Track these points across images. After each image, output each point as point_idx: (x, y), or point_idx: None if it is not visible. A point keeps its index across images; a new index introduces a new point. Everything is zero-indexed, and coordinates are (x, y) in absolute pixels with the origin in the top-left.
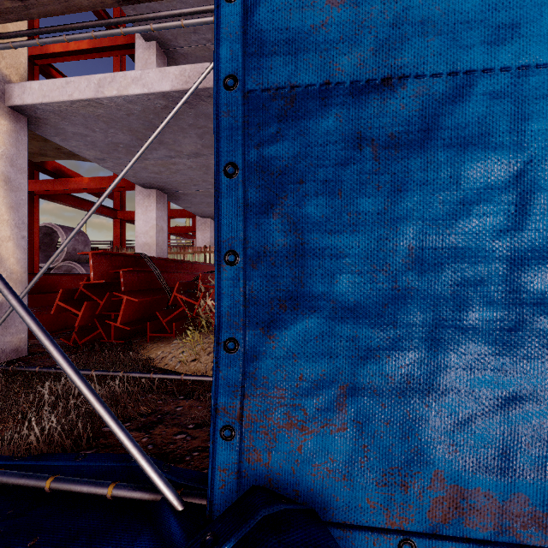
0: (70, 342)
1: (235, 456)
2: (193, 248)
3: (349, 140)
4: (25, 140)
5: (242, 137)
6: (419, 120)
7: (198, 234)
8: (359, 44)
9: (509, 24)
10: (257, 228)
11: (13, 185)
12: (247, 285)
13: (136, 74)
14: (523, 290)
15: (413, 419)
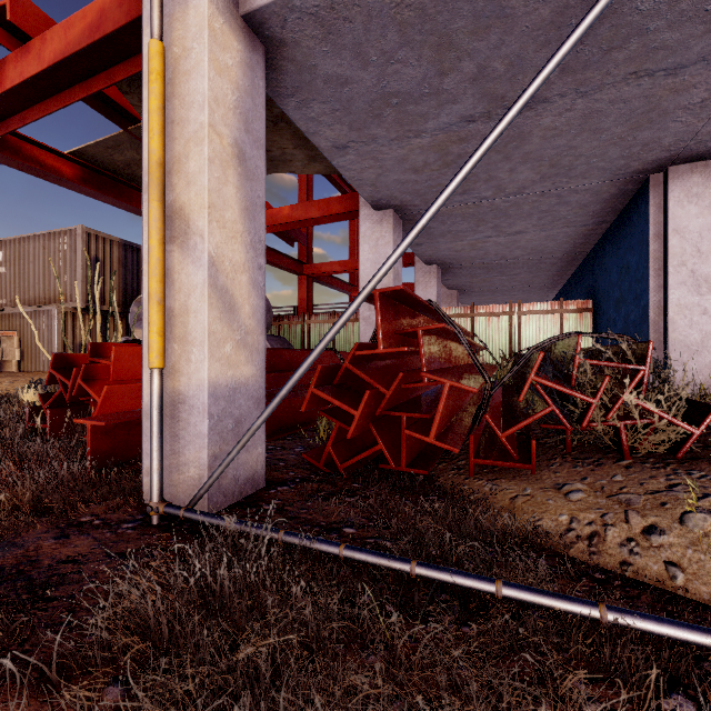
0: (320, 464)
1: None
2: None
3: None
4: (261, 88)
5: None
6: None
7: (418, 289)
8: None
9: None
10: None
11: (247, 168)
12: None
13: None
14: None
15: None
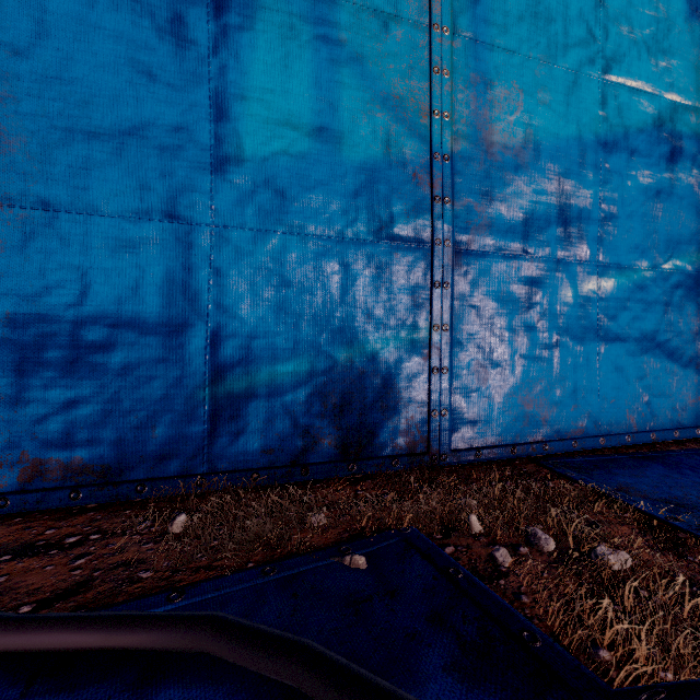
0: None
1: None
2: None
3: None
4: None
5: None
6: (19, 234)
7: None
8: None
9: (79, 187)
10: None
11: None
12: None
13: None
14: (87, 340)
15: (14, 421)
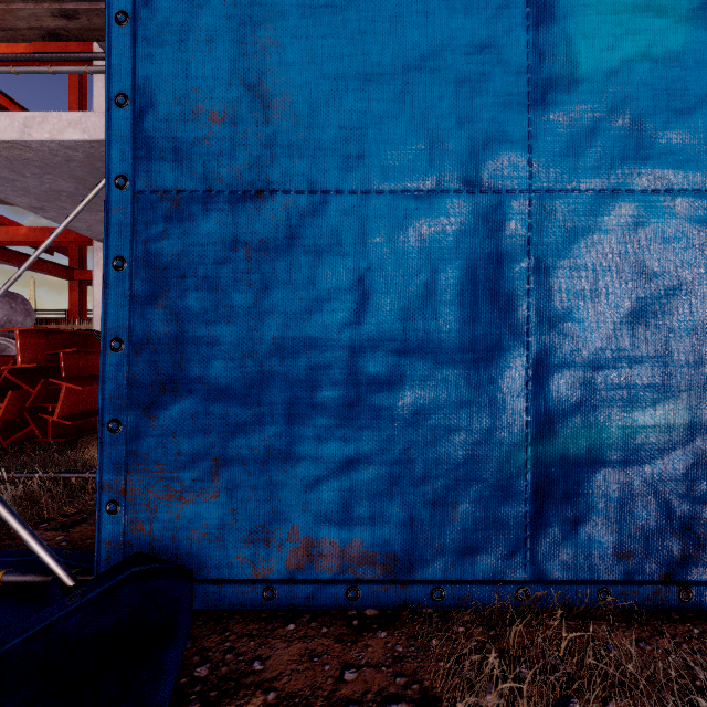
0: None
1: (123, 529)
2: None
3: (226, 242)
4: None
5: (130, 233)
6: (284, 229)
7: None
8: (234, 159)
9: (353, 155)
10: (144, 317)
11: None
12: (134, 370)
13: (74, 117)
14: (364, 373)
15: (279, 484)
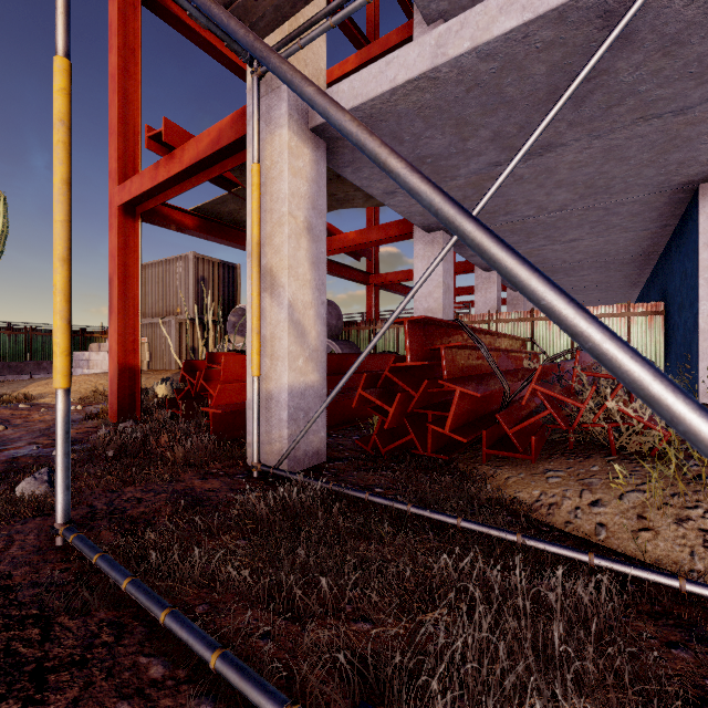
0: (368, 448)
1: None
2: (470, 316)
3: None
4: (324, 173)
5: None
6: None
7: (477, 295)
8: None
9: None
10: None
11: (314, 234)
12: None
13: None
14: None
15: None
